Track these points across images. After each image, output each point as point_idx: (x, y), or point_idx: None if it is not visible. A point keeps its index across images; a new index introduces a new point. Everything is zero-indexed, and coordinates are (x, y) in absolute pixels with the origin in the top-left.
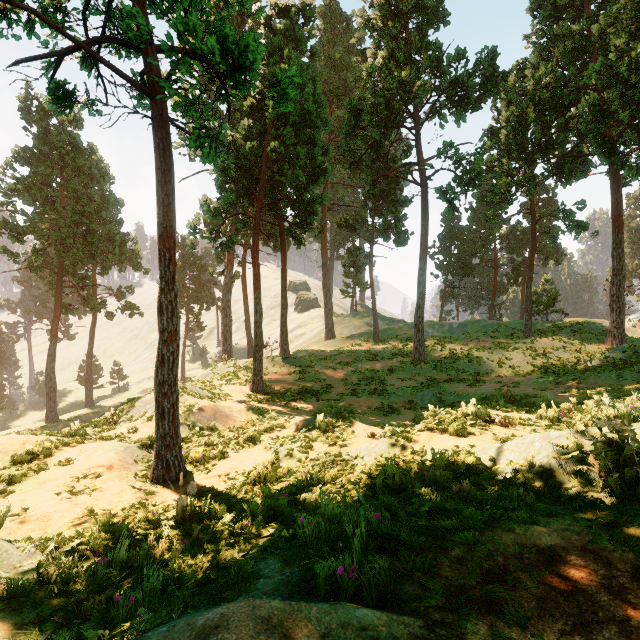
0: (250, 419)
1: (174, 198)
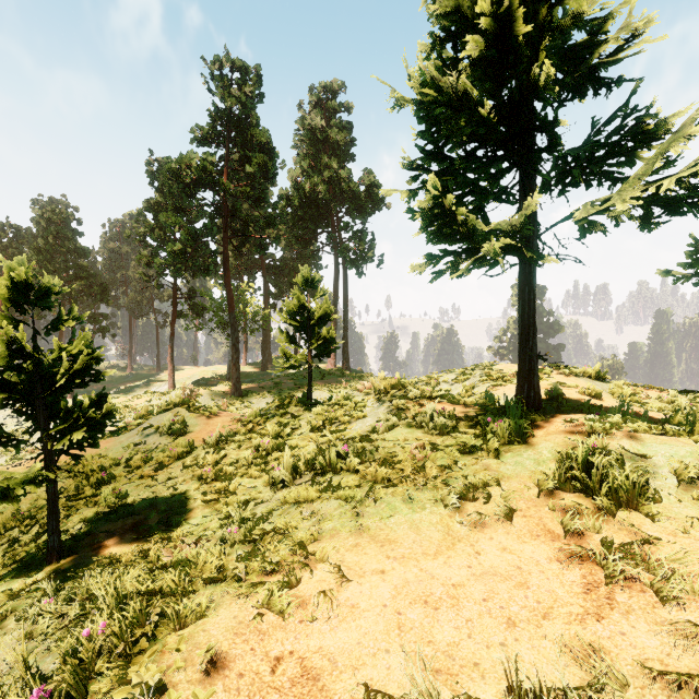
0: None
1: None
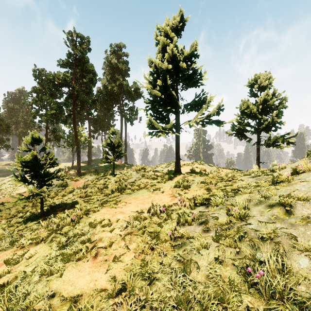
0: None
1: None
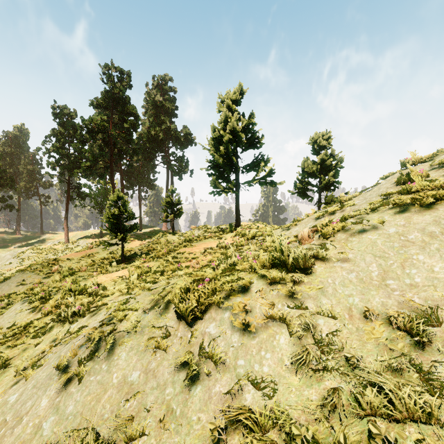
0: None
1: None
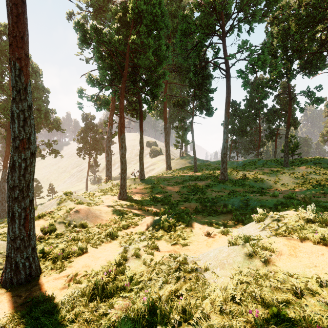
0: (113, 218)
1: (25, 12)
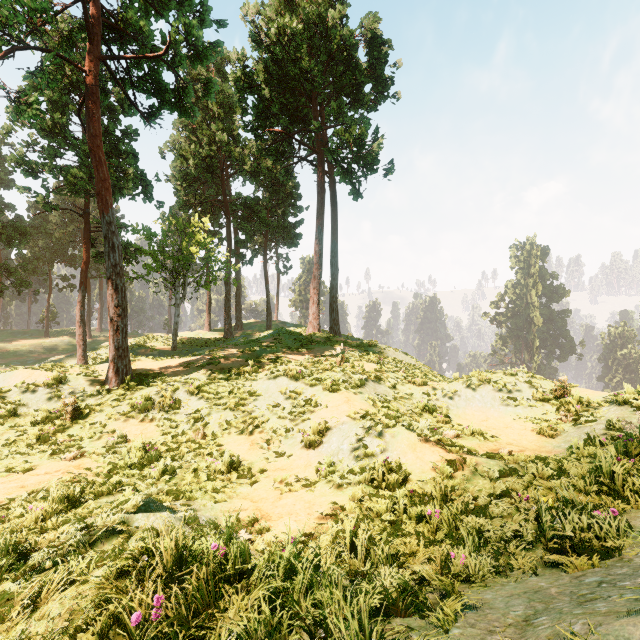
0: None
1: None
